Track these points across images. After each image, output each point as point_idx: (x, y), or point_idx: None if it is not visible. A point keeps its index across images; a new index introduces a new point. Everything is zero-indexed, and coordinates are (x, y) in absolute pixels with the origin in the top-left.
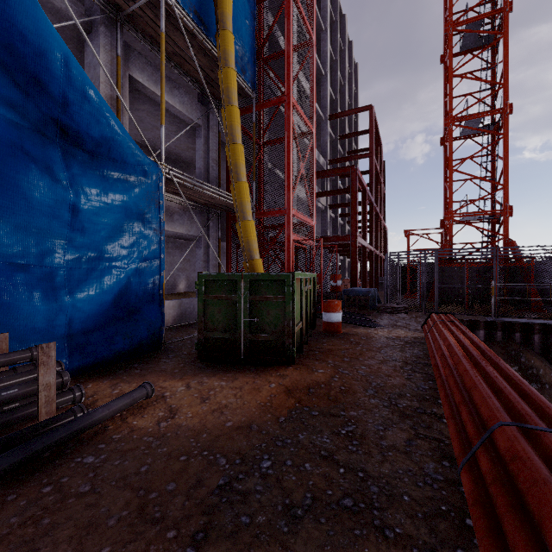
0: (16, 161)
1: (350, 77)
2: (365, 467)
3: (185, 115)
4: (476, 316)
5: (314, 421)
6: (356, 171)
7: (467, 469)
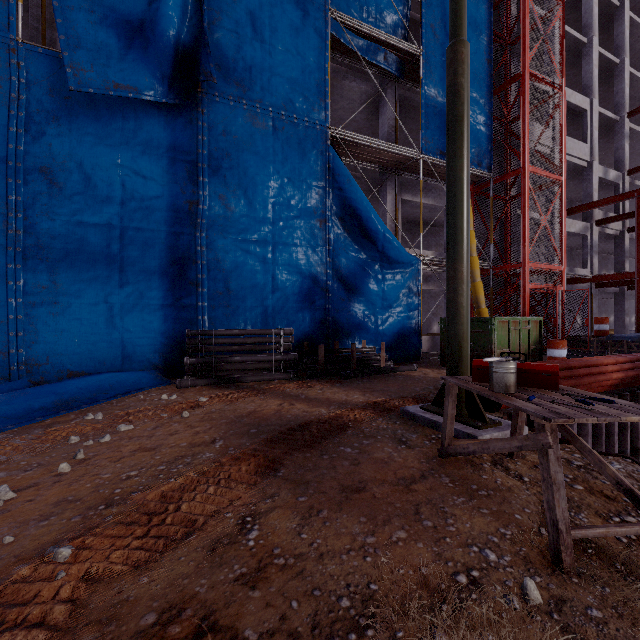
0: (367, 276)
1: None
2: None
3: (436, 205)
4: None
5: None
6: None
7: None
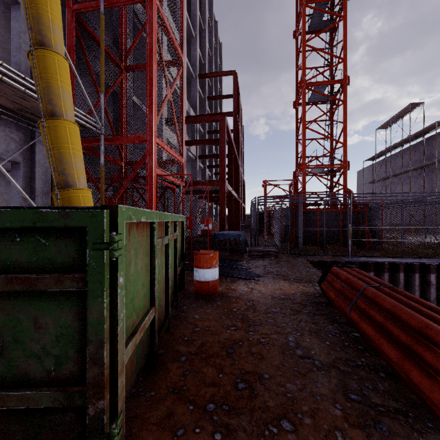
0: None
1: (216, 51)
2: None
3: None
4: (333, 257)
5: None
6: (225, 119)
7: None
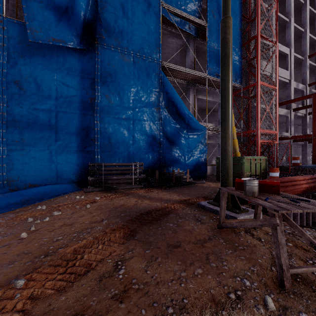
0: (180, 136)
1: None
2: None
3: (214, 101)
4: None
5: None
6: None
7: None
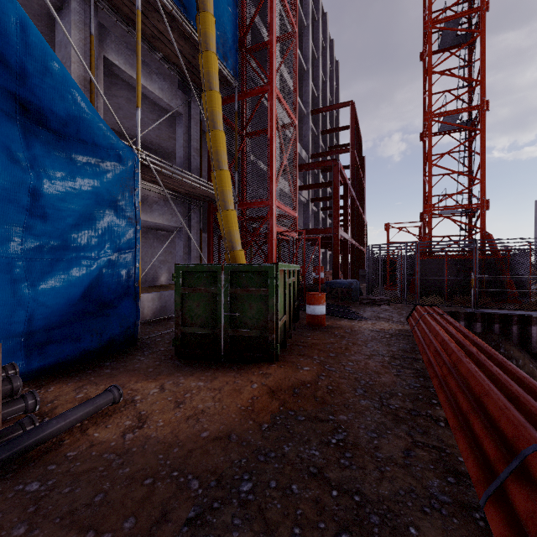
0: None
1: (331, 74)
2: (361, 488)
3: (165, 102)
4: (456, 308)
5: (300, 428)
6: (338, 164)
7: (494, 504)
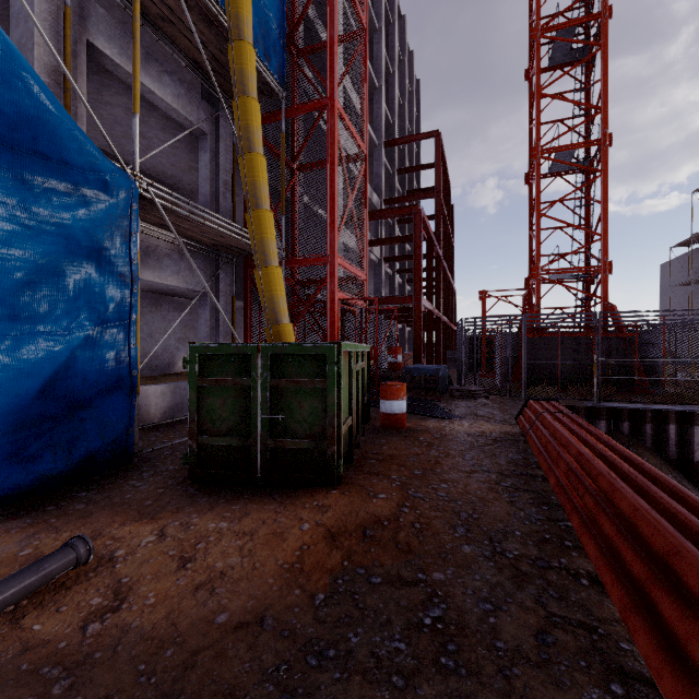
0: None
1: (411, 96)
2: None
3: (182, 114)
4: (573, 401)
5: (375, 598)
6: (421, 212)
7: None
